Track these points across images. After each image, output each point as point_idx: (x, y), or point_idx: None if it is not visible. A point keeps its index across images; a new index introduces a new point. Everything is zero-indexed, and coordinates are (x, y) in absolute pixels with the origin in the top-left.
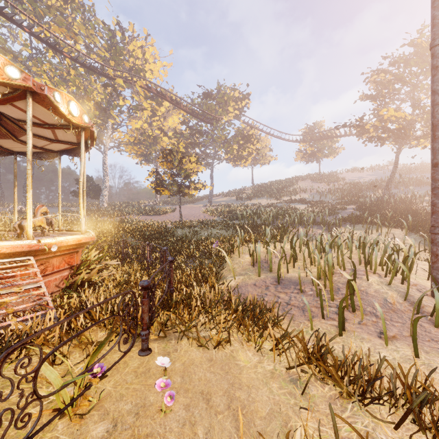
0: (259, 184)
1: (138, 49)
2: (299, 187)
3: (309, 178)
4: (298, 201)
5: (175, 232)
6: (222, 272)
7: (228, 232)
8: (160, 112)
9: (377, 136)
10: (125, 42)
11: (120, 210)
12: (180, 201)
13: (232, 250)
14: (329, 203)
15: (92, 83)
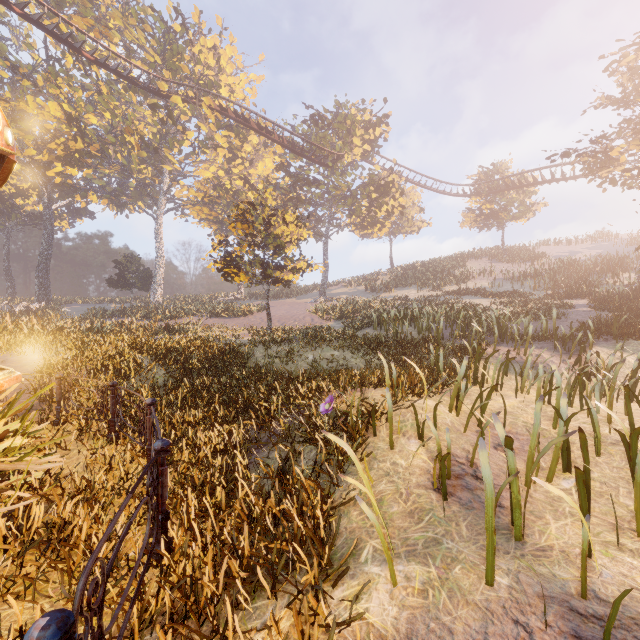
0: (402, 266)
1: (209, 51)
2: (470, 269)
3: (483, 255)
4: (472, 292)
5: (252, 354)
6: (345, 509)
7: (356, 355)
8: (245, 152)
9: (636, 168)
10: (188, 41)
11: (176, 309)
12: (267, 293)
13: (372, 424)
14: (532, 295)
15: (137, 108)
